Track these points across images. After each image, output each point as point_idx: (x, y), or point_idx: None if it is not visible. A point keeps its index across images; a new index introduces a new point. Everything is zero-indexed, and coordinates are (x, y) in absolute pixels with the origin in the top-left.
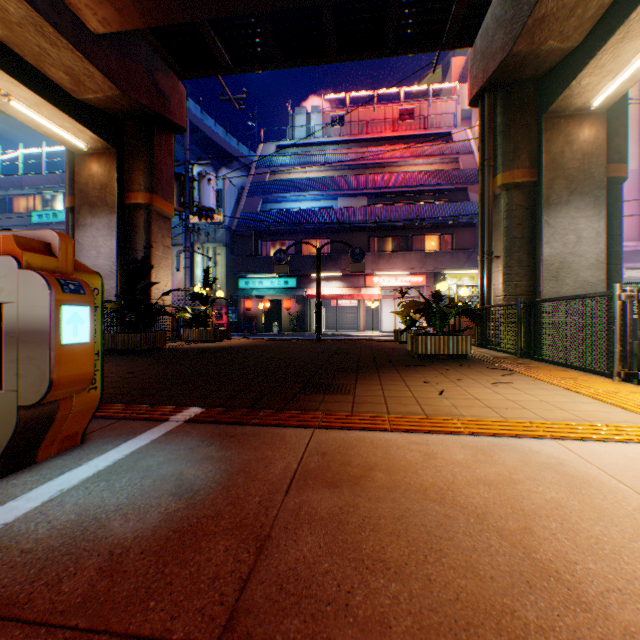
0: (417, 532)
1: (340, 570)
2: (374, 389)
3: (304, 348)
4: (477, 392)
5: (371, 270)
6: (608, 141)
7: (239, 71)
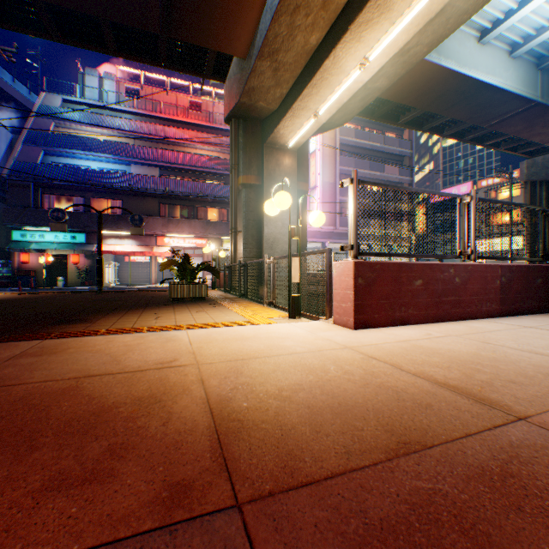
0: (72, 360)
1: (22, 372)
2: (114, 319)
3: (80, 298)
4: (181, 316)
5: (162, 232)
6: (299, 168)
7: (7, 27)
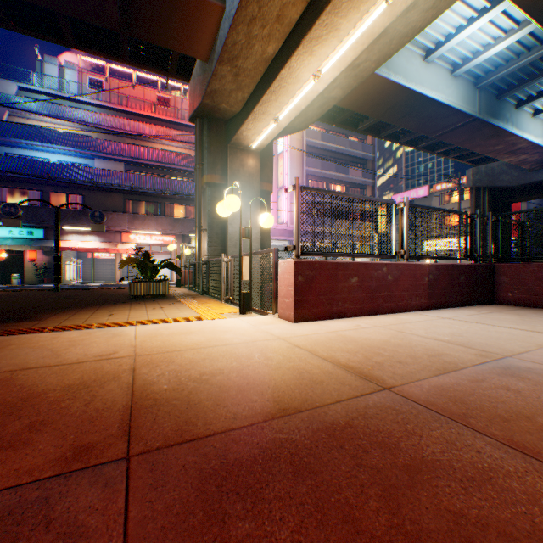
0: (12, 356)
1: None
2: (65, 317)
3: (35, 296)
4: (136, 313)
5: (128, 228)
6: (264, 169)
7: None
